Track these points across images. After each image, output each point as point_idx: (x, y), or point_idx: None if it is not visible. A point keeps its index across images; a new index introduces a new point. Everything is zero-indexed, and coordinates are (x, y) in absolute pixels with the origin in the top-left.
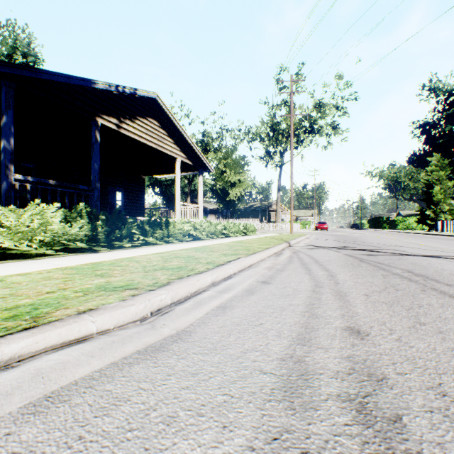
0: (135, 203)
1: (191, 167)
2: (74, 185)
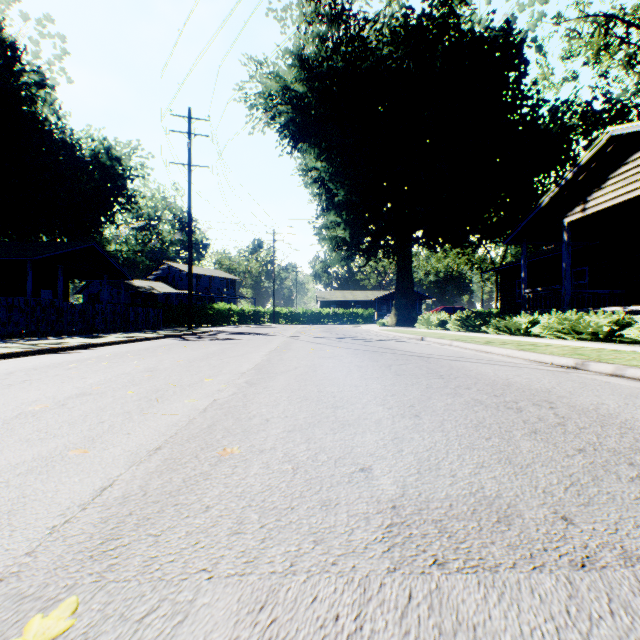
0: None
1: None
2: (550, 287)
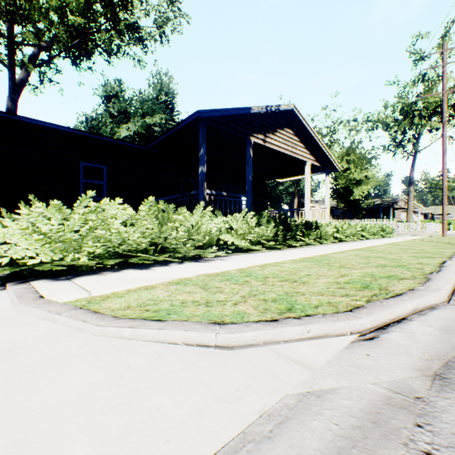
0: (260, 206)
1: (317, 169)
2: (237, 195)
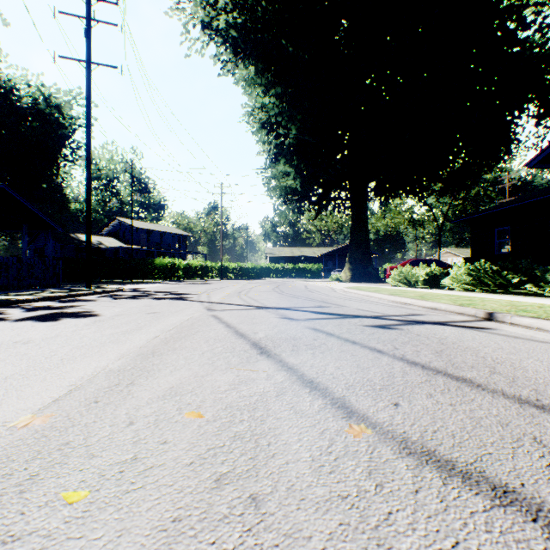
0: None
1: None
2: None
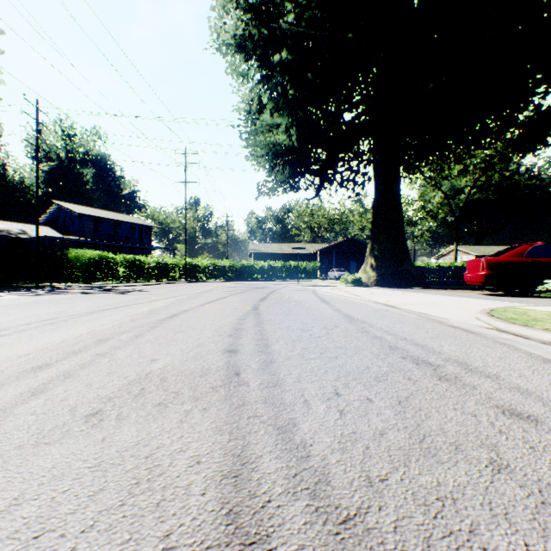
0: None
1: None
2: None
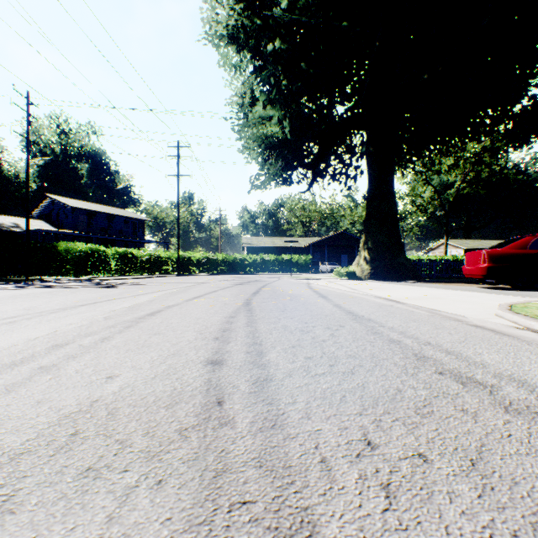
0: None
1: None
2: None
